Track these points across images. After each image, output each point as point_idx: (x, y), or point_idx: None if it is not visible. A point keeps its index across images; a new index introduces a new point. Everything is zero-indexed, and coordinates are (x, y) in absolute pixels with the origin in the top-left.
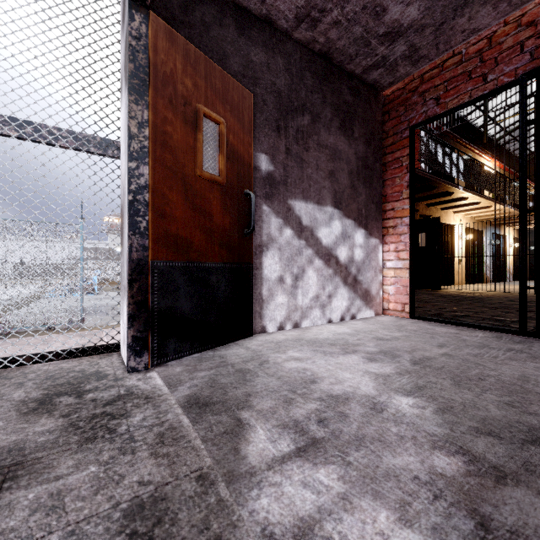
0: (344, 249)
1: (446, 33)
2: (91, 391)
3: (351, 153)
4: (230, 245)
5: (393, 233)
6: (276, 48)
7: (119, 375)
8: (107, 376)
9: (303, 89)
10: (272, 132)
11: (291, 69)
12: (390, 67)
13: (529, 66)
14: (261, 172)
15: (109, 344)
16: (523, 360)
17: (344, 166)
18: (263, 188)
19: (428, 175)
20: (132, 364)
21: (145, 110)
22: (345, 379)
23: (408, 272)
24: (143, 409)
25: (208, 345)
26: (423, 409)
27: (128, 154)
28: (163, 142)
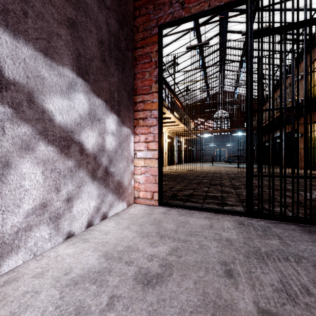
0: (92, 134)
1: None
2: None
3: (101, 18)
4: None
5: (143, 124)
6: None
7: None
8: None
9: None
10: None
11: None
12: None
13: None
14: None
15: None
16: None
17: (92, 28)
18: None
19: None
20: None
21: None
22: None
23: (157, 162)
24: None
25: None
26: None
27: None
28: None
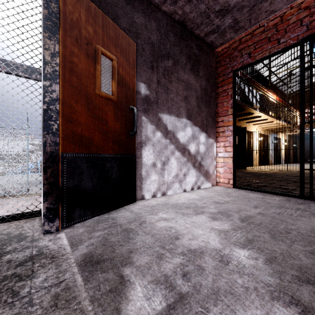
0: (193, 145)
1: (256, 12)
2: (9, 253)
3: (197, 85)
4: (120, 142)
5: (222, 135)
6: (151, 15)
7: (35, 237)
8: (26, 238)
9: (168, 43)
10: (148, 69)
11: (160, 30)
12: (221, 33)
13: (306, 34)
14: (141, 95)
15: (33, 211)
16: (308, 217)
17: (193, 93)
18: (142, 105)
19: (240, 102)
20: (46, 228)
21: (56, 45)
22: (198, 235)
23: (232, 160)
24: (47, 269)
25: (105, 210)
26: (256, 260)
27: (43, 75)
28: (70, 68)
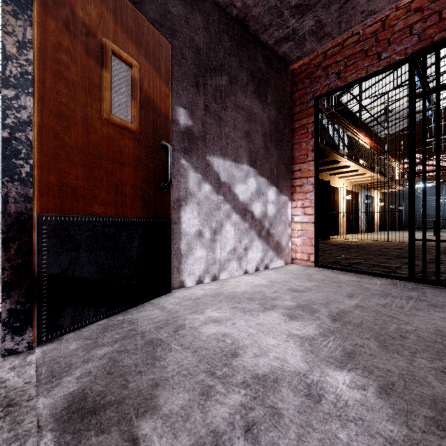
0: (259, 205)
1: (348, 12)
2: None
3: (264, 116)
4: (145, 199)
5: (300, 191)
6: (195, 4)
7: None
8: None
9: (221, 49)
10: (190, 87)
11: (210, 28)
12: (298, 42)
13: (417, 46)
14: (180, 126)
15: None
16: (427, 310)
17: (259, 128)
18: (182, 142)
19: (322, 145)
20: (9, 346)
21: (28, 28)
22: (269, 347)
23: (313, 226)
24: None
25: (118, 308)
26: (365, 391)
27: (2, 79)
28: (55, 71)
